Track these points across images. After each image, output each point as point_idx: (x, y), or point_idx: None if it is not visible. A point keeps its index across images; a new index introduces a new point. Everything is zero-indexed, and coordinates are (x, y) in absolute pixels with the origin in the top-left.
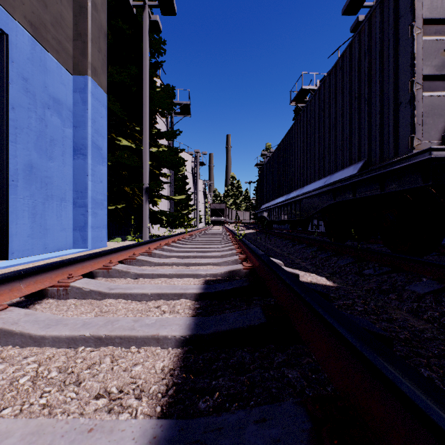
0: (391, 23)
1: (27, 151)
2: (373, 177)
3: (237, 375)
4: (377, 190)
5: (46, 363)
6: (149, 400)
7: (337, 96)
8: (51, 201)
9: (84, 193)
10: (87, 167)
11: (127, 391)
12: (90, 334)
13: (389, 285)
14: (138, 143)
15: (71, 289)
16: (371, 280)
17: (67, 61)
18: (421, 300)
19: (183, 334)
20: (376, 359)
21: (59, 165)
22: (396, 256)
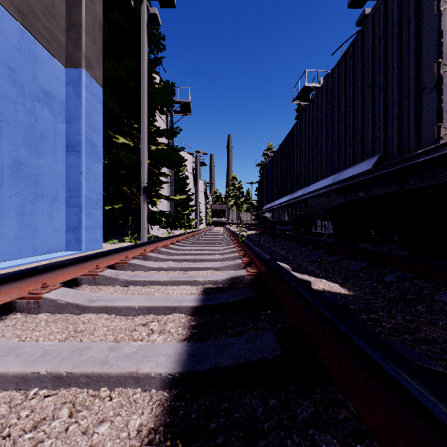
0: (412, 0)
1: (14, 146)
2: (392, 172)
3: (245, 441)
4: (396, 187)
5: None
6: None
7: (347, 87)
8: (42, 200)
9: (77, 192)
10: (80, 164)
11: None
12: (46, 370)
13: (414, 294)
14: (136, 141)
15: (43, 302)
16: (392, 288)
17: (59, 52)
18: None
19: (171, 370)
20: None
21: (50, 162)
22: (418, 260)
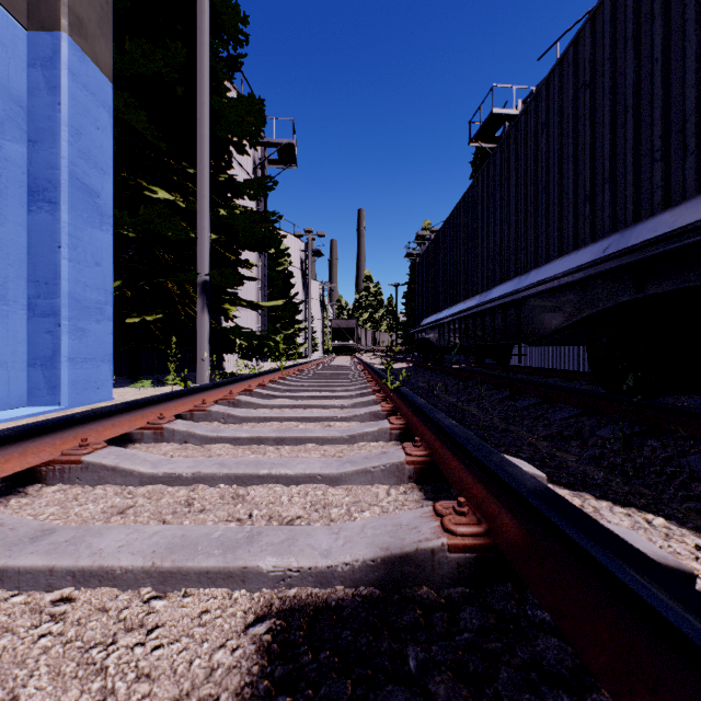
0: None
1: None
2: None
3: None
4: None
5: None
6: None
7: (642, 31)
8: None
9: (52, 286)
10: (58, 229)
11: None
12: None
13: None
14: (193, 200)
15: None
16: None
17: None
18: None
19: None
20: None
21: None
22: None
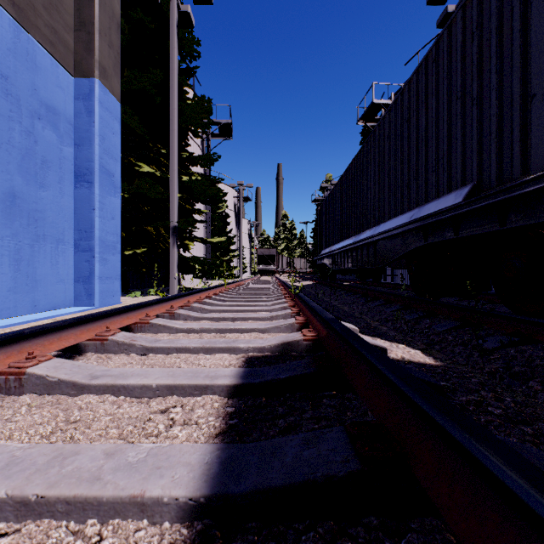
0: None
1: (7, 174)
2: (490, 206)
3: None
4: (494, 225)
5: None
6: None
7: (429, 100)
8: (43, 243)
9: (89, 233)
10: (93, 198)
11: None
12: (6, 493)
13: (523, 365)
14: (164, 170)
15: (27, 378)
16: (492, 356)
17: (66, 58)
18: None
19: (193, 493)
20: None
21: (54, 196)
22: (524, 319)
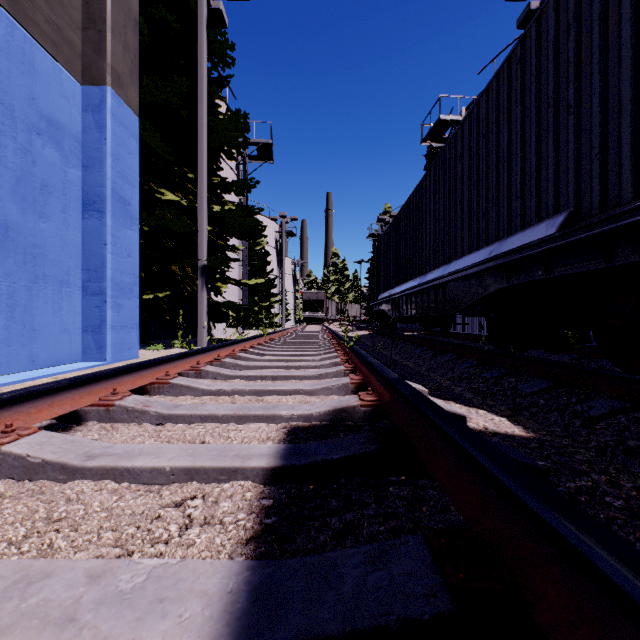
0: None
1: None
2: (592, 238)
3: None
4: (598, 262)
5: None
6: None
7: (512, 110)
8: (43, 285)
9: (100, 273)
10: (104, 231)
11: None
12: None
13: (639, 438)
14: (192, 199)
15: (2, 459)
16: (598, 426)
17: (71, 61)
18: None
19: None
20: None
21: (57, 228)
22: (636, 379)
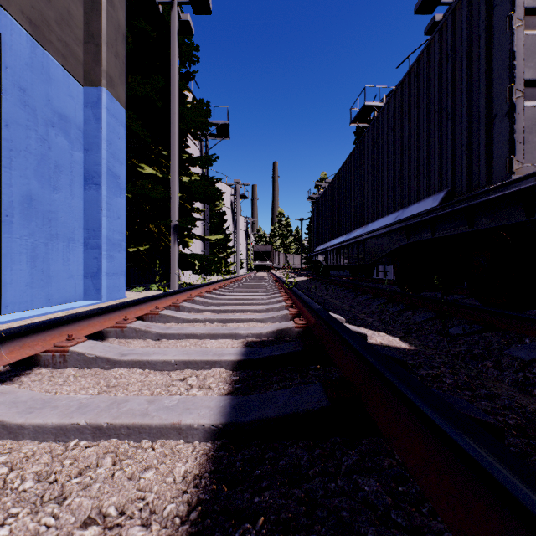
0: (483, 15)
1: (25, 179)
2: (460, 211)
3: (290, 485)
4: (465, 227)
5: (21, 466)
6: (161, 528)
7: (411, 111)
8: (56, 241)
9: (97, 232)
10: (101, 199)
11: (131, 512)
12: (85, 421)
13: (482, 348)
14: (165, 171)
15: (70, 355)
16: (458, 342)
17: (76, 68)
18: (528, 368)
19: (214, 422)
20: (518, 488)
21: (66, 197)
22: (489, 310)
